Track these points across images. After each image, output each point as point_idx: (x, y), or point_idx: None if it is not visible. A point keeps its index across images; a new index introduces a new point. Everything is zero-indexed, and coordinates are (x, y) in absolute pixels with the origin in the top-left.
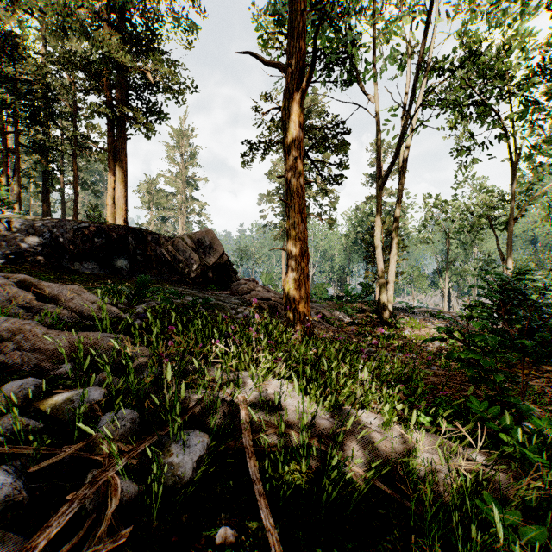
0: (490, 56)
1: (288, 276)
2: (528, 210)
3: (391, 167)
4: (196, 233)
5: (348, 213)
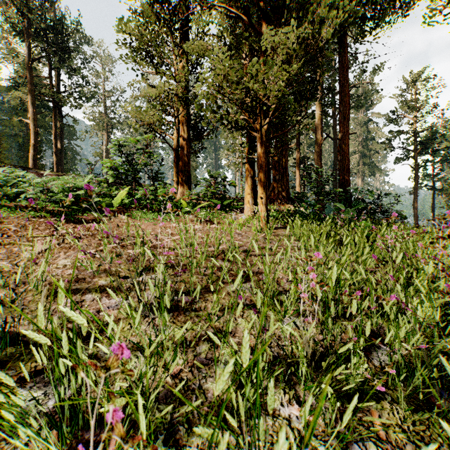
0: None
1: None
2: None
3: None
4: None
5: None
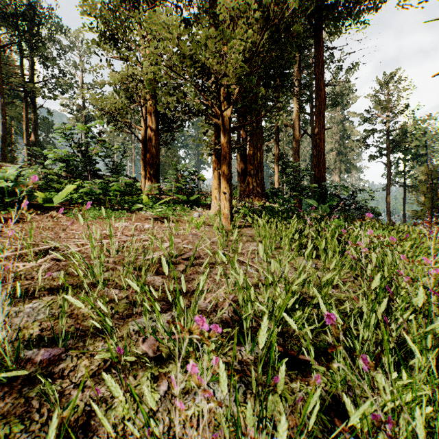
0: None
1: None
2: None
3: None
4: None
5: None
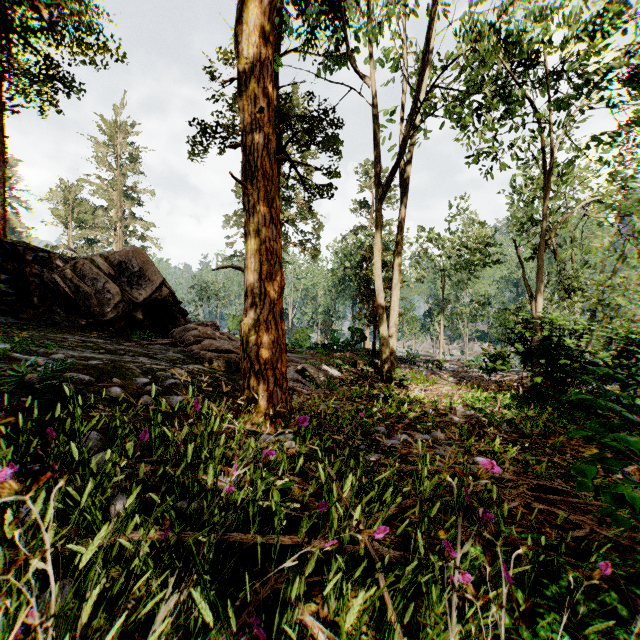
0: (525, 25)
1: (247, 314)
2: (557, 234)
3: (396, 170)
4: (116, 253)
5: (333, 245)
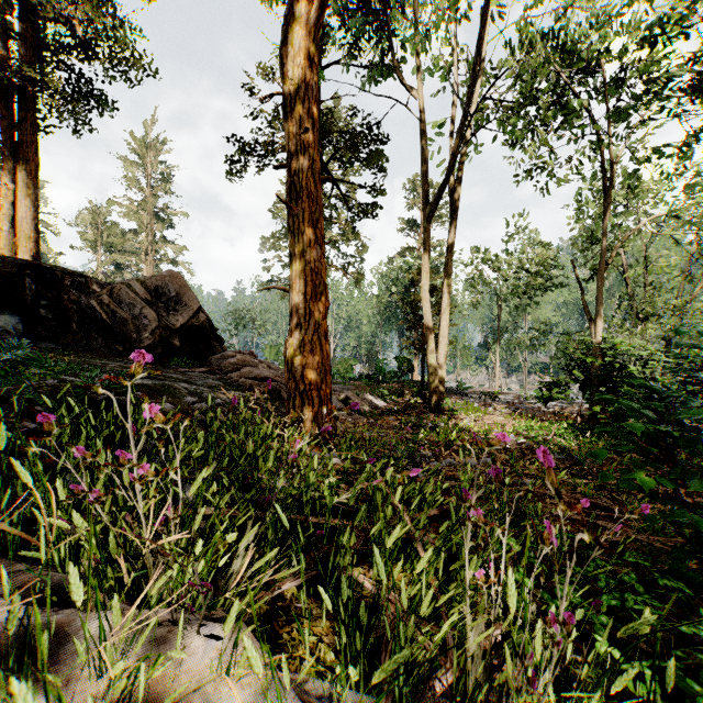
0: (581, 31)
1: (292, 335)
2: (619, 253)
3: (445, 187)
4: (152, 277)
5: (379, 269)
